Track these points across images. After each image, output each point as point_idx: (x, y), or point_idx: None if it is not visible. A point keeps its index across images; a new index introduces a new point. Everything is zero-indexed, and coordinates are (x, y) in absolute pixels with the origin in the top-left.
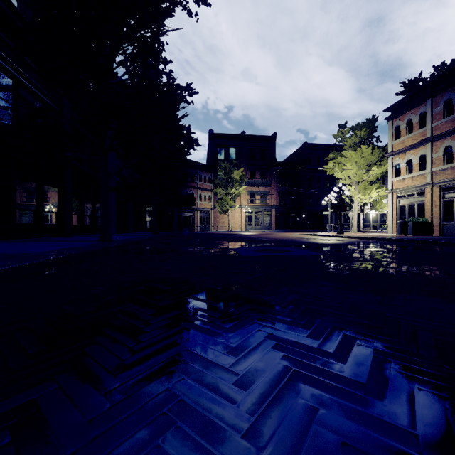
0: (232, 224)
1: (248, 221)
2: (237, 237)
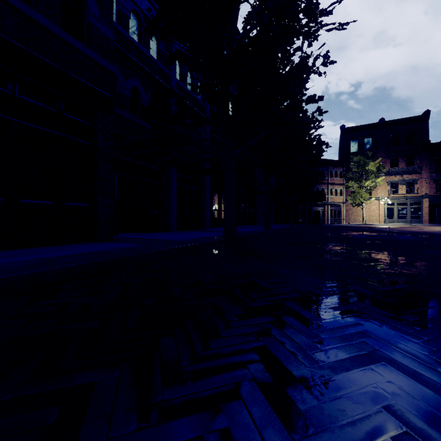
0: (367, 217)
1: (388, 213)
2: (366, 229)
